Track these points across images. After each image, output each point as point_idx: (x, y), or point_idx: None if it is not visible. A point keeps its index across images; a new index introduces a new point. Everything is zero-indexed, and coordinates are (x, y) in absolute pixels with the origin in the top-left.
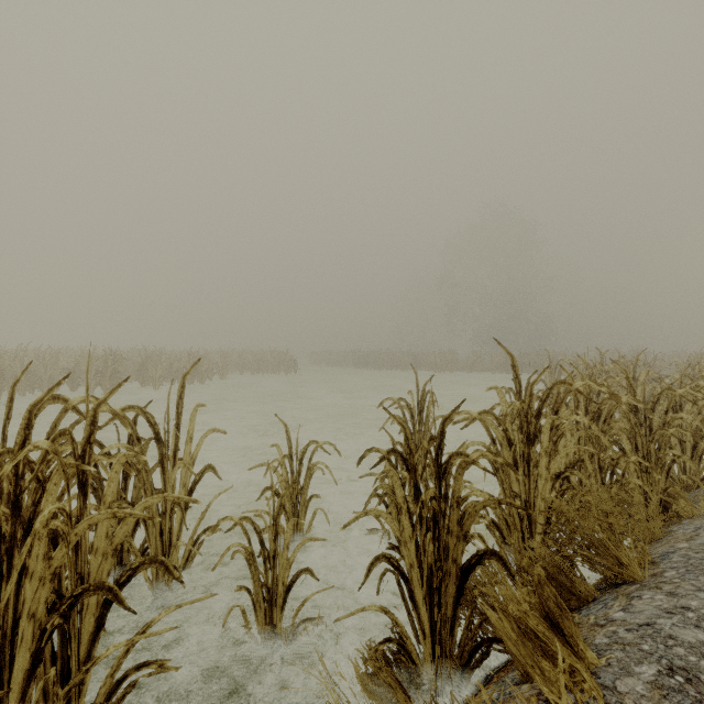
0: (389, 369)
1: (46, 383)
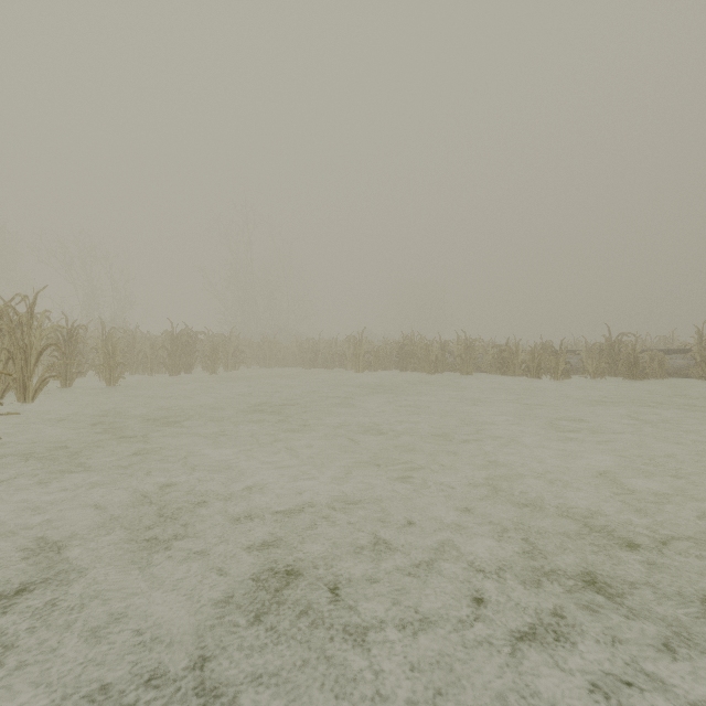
0: None
1: None
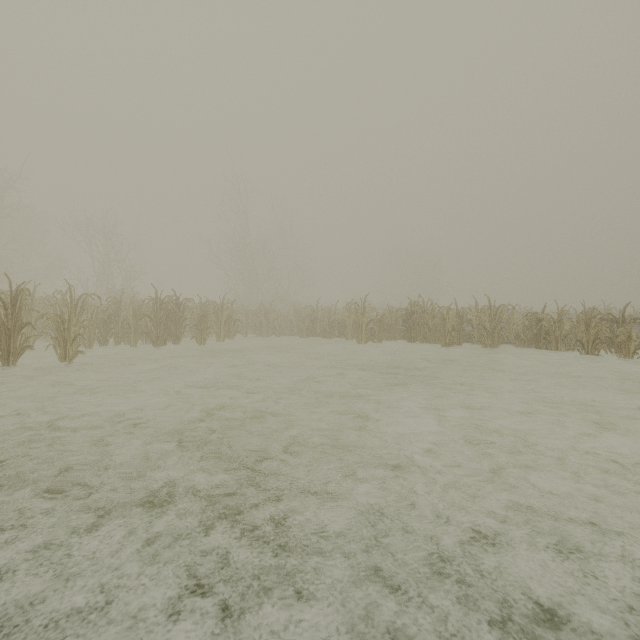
0: None
1: None
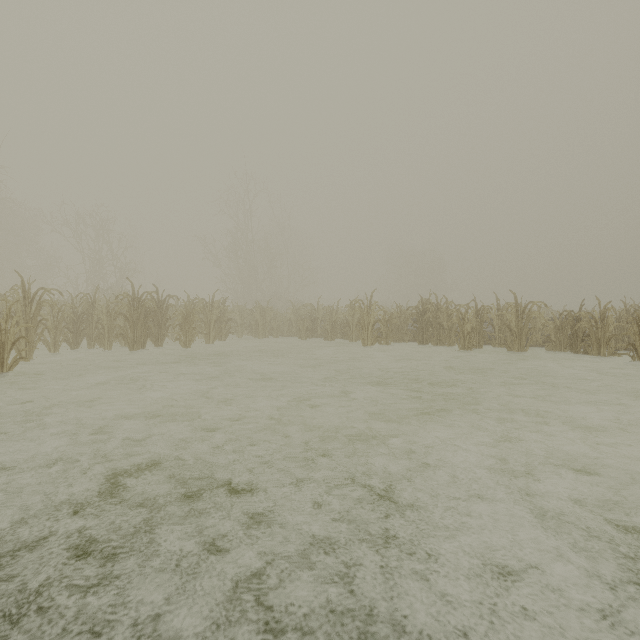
0: None
1: None
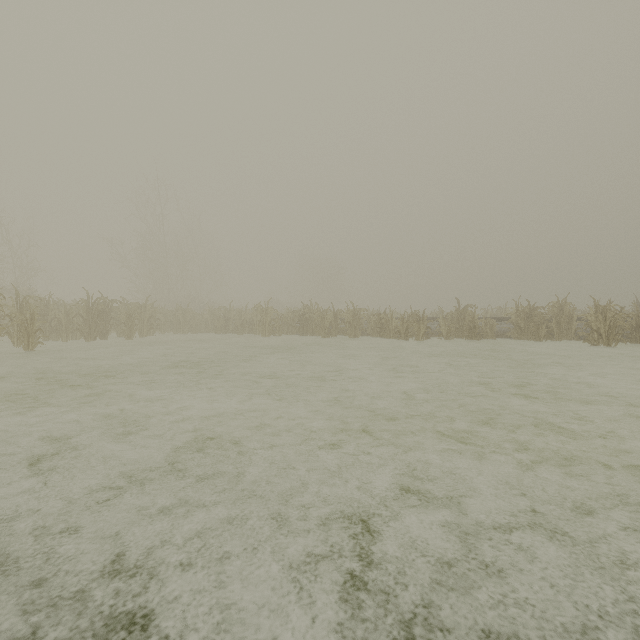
0: None
1: None
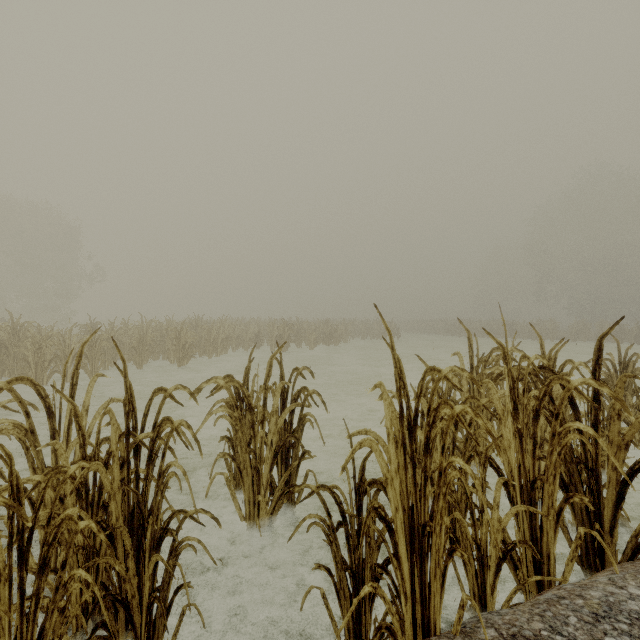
0: (482, 336)
1: (247, 343)
